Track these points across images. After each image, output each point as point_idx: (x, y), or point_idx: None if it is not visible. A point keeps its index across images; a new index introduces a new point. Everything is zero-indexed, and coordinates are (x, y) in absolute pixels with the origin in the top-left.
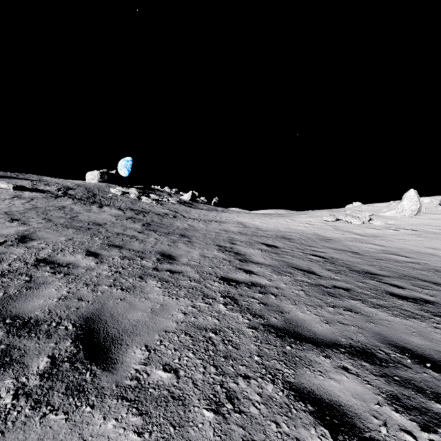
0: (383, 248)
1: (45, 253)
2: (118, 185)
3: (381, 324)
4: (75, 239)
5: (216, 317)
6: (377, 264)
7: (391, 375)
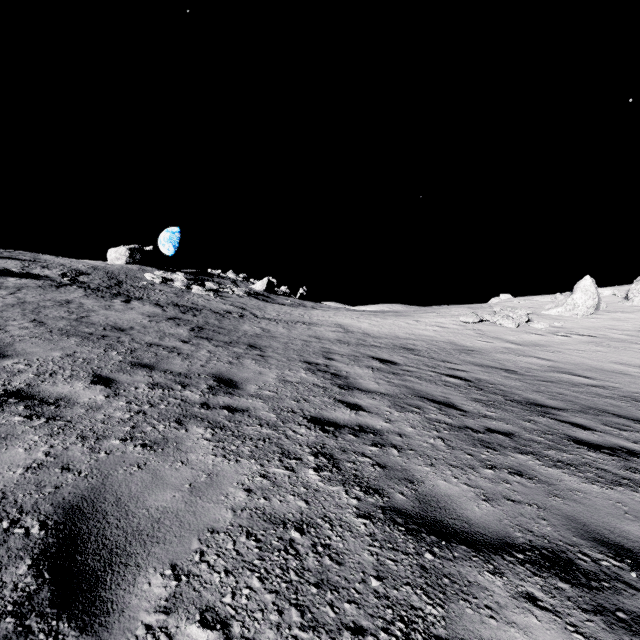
0: (550, 363)
1: (21, 380)
2: (157, 268)
3: (572, 498)
4: (78, 355)
5: (302, 496)
6: (546, 390)
7: (611, 608)
